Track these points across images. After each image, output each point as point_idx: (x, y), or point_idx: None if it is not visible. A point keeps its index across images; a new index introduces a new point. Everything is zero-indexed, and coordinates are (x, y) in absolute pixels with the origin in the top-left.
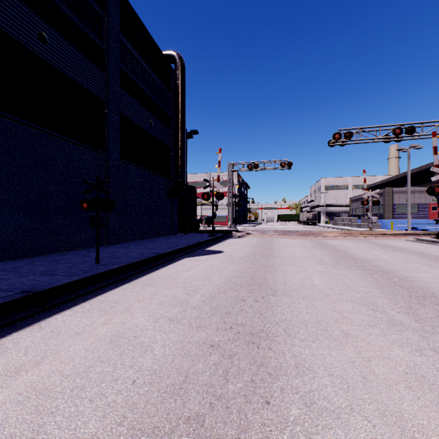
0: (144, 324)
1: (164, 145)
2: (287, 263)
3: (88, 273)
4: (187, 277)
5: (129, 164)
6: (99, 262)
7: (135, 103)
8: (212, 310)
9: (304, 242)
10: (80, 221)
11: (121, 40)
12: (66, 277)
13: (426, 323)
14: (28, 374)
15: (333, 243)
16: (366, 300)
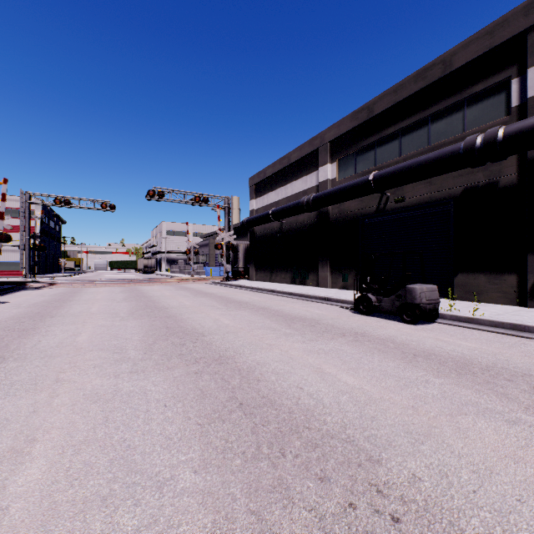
0: None
1: None
2: (80, 303)
3: None
4: None
5: None
6: None
7: None
8: None
9: (117, 289)
10: None
11: None
12: None
13: (133, 315)
14: None
15: (144, 288)
16: (115, 312)
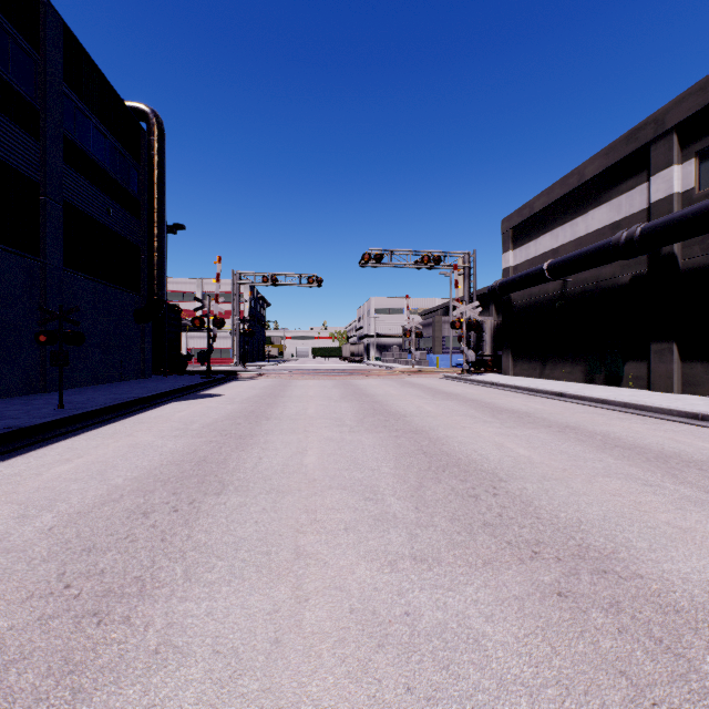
0: (153, 440)
1: (130, 244)
2: (294, 401)
3: (64, 414)
4: (182, 416)
5: (77, 274)
6: (63, 407)
7: (85, 183)
8: (211, 430)
9: (328, 382)
10: (3, 357)
11: (63, 91)
12: (39, 419)
13: (362, 423)
14: (80, 460)
15: (359, 383)
16: (338, 418)
